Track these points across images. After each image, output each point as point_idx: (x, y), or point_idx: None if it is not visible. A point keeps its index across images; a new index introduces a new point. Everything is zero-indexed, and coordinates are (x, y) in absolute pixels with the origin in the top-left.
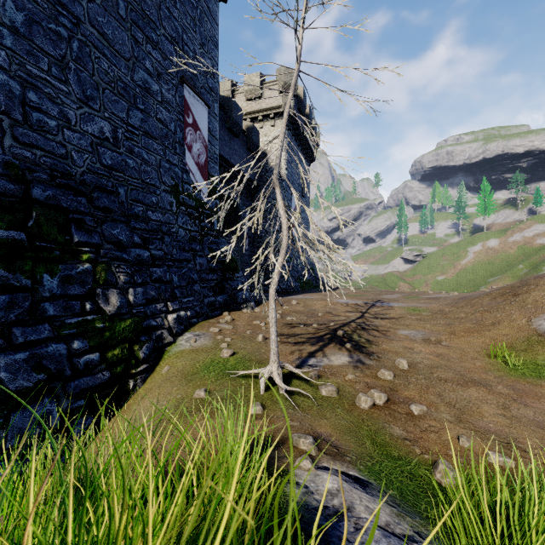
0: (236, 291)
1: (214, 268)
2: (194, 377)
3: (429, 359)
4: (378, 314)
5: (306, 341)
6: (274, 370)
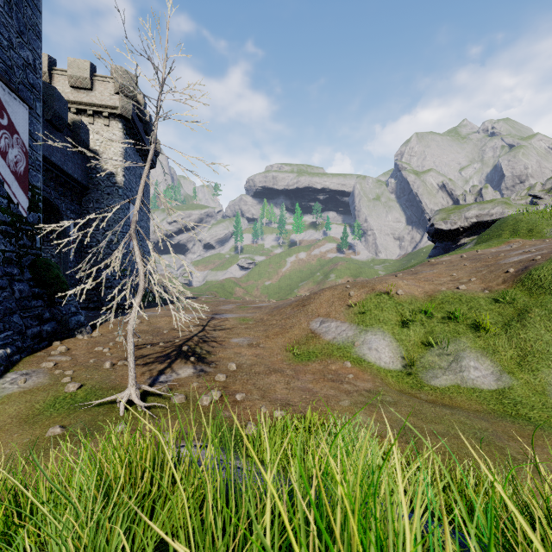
0: (68, 316)
1: (38, 293)
2: (38, 418)
3: (251, 360)
4: (217, 326)
5: (155, 360)
6: (133, 393)
